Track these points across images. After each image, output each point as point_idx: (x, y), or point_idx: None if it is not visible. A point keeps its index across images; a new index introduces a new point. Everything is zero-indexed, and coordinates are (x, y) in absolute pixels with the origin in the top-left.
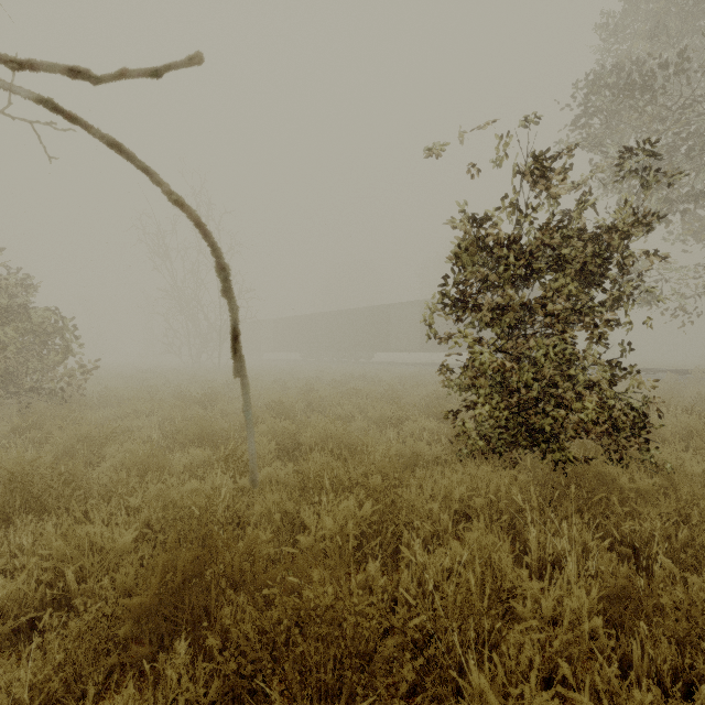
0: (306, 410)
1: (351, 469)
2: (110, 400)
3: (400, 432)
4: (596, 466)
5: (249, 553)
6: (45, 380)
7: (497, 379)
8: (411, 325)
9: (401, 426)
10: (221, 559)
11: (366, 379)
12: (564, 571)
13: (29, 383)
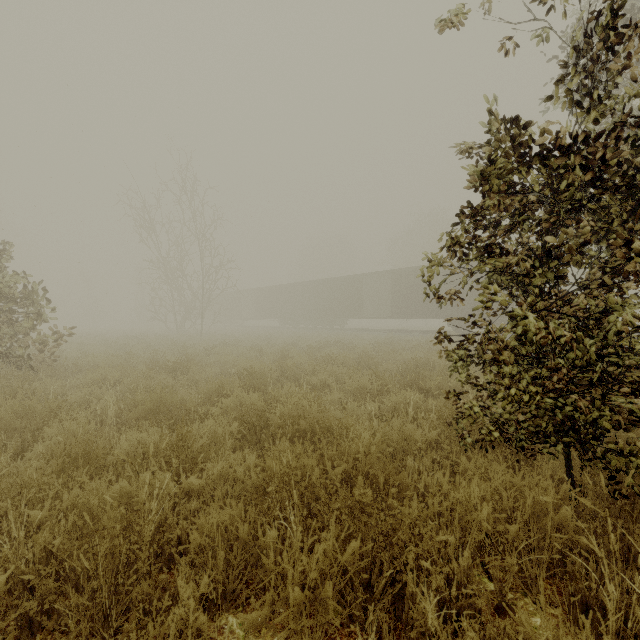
0: (280, 378)
1: (328, 467)
2: (83, 367)
3: (380, 405)
4: None
5: None
6: (17, 347)
7: (524, 351)
8: (382, 294)
9: (381, 398)
10: None
11: (340, 345)
12: None
13: None
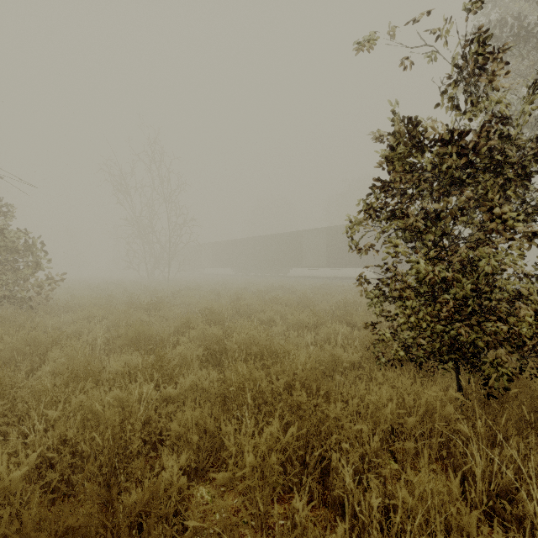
0: (235, 315)
1: (274, 379)
2: (73, 306)
3: (316, 336)
4: (525, 379)
5: (147, 510)
6: (18, 290)
7: (422, 290)
8: (319, 247)
9: (316, 331)
10: (102, 531)
11: (284, 289)
12: (512, 504)
13: (3, 293)
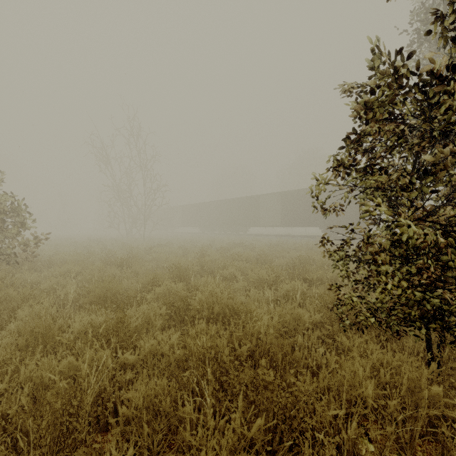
0: (199, 271)
1: (236, 345)
2: (55, 262)
3: (275, 291)
4: None
5: None
6: (6, 247)
7: (397, 253)
8: (274, 209)
9: (275, 287)
10: None
11: (244, 246)
12: None
13: None
